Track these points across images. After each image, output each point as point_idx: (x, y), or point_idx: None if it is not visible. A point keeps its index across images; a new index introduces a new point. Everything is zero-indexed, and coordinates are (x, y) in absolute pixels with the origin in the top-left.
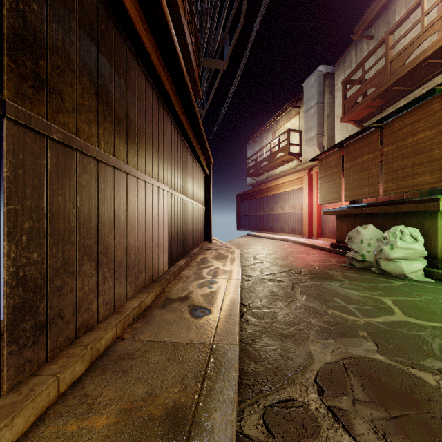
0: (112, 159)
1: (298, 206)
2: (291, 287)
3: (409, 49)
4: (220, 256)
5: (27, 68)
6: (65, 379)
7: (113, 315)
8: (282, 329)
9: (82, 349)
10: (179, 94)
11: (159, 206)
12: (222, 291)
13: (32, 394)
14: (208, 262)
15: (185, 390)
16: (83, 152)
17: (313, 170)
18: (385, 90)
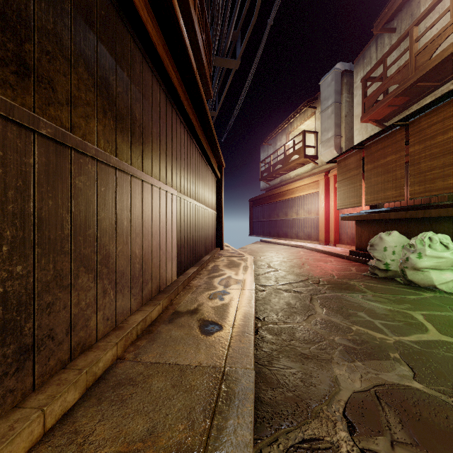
0: (114, 159)
1: (313, 211)
2: (309, 299)
3: (436, 41)
4: (232, 264)
5: (8, 51)
6: (54, 412)
7: (114, 331)
8: (302, 348)
9: (76, 374)
10: (188, 93)
11: (167, 211)
12: (235, 303)
13: (11, 434)
14: (219, 270)
15: (192, 428)
16: (79, 151)
17: (330, 173)
18: (410, 86)
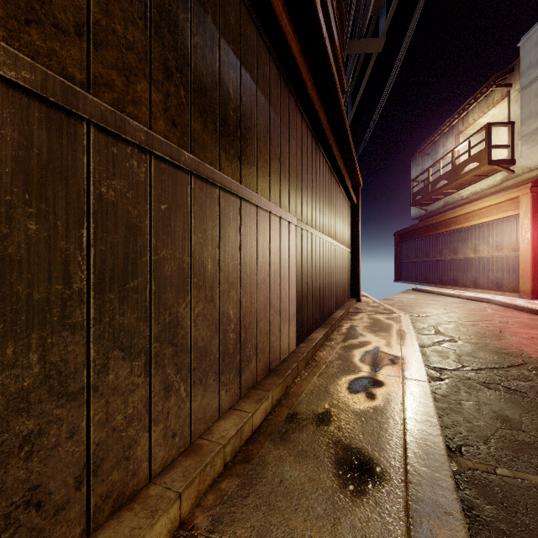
0: (186, 156)
1: (507, 246)
2: None
3: None
4: (378, 325)
5: None
6: None
7: (184, 458)
8: None
9: None
10: (313, 75)
11: (281, 248)
12: (398, 409)
13: None
14: (359, 335)
15: None
16: (108, 131)
17: None
18: None
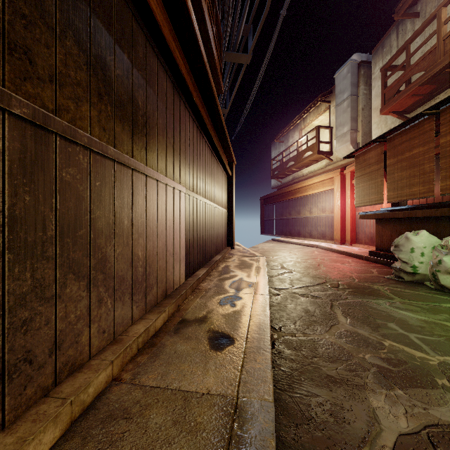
0: (112, 150)
1: (328, 209)
2: (329, 305)
3: None
4: (244, 265)
5: None
6: None
7: (112, 346)
8: (327, 367)
9: (58, 405)
10: (198, 84)
11: (174, 210)
12: (248, 310)
13: None
14: (230, 271)
15: None
16: (66, 138)
17: (347, 170)
18: (437, 73)
